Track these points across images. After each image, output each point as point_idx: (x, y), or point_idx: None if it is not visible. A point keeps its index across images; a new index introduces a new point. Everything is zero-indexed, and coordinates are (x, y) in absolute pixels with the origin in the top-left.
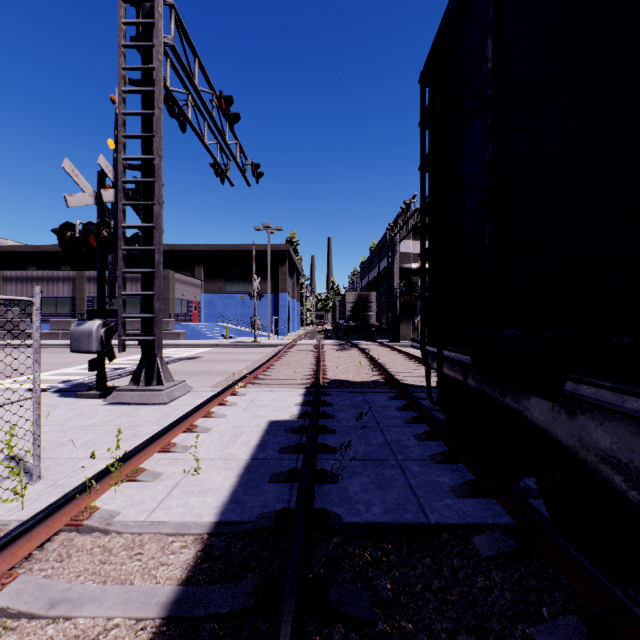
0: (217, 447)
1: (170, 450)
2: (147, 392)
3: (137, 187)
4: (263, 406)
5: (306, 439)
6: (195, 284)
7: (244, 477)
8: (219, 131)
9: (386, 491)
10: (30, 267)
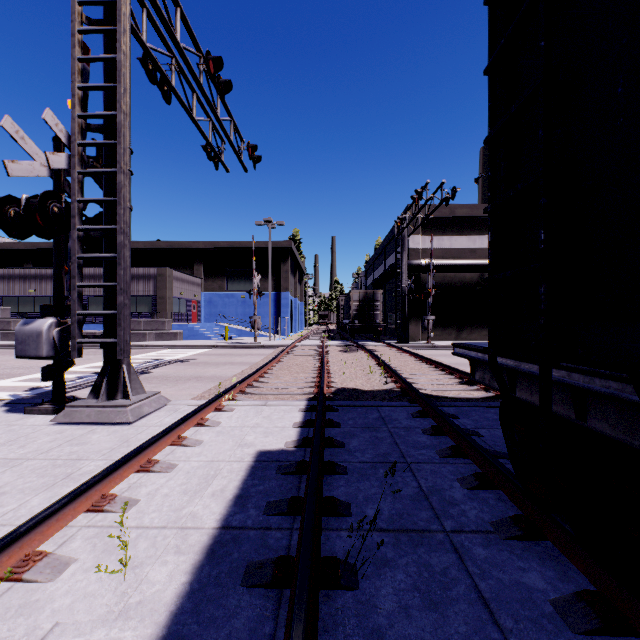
0: (176, 501)
1: (103, 509)
2: (107, 408)
3: (99, 154)
4: (252, 427)
5: (305, 488)
6: (194, 282)
7: (202, 572)
8: (208, 101)
9: (443, 613)
10: (26, 265)
